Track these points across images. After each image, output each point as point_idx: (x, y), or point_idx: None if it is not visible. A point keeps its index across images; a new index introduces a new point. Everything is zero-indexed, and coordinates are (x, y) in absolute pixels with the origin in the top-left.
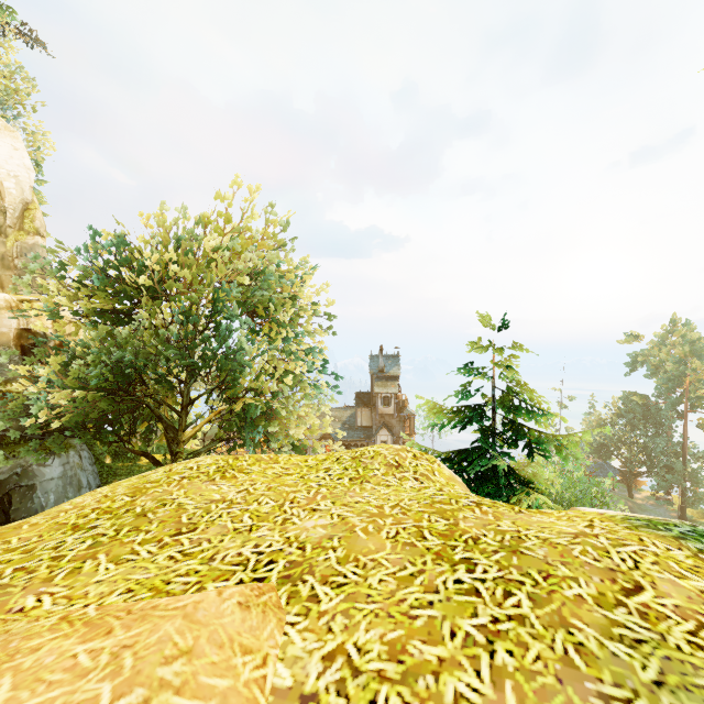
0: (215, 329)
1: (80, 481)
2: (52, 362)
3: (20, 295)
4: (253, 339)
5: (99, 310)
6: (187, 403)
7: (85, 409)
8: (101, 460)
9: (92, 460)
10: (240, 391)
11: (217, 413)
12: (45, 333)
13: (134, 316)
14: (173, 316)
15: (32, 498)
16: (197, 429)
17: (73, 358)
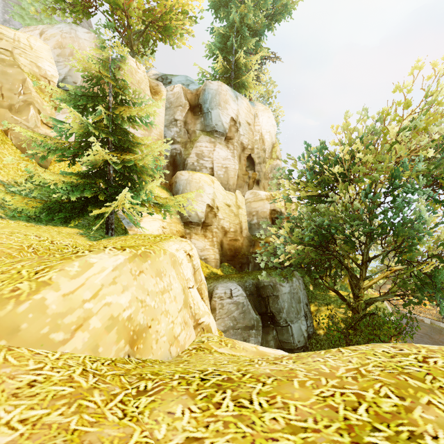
0: (392, 202)
1: (299, 299)
2: (286, 227)
3: (270, 192)
4: (434, 209)
5: (309, 195)
6: (366, 259)
7: (302, 256)
8: (307, 287)
9: (304, 286)
10: (416, 255)
11: (392, 271)
12: (281, 211)
13: (330, 196)
14: (356, 194)
15: (277, 302)
16: (374, 281)
17: (295, 224)
